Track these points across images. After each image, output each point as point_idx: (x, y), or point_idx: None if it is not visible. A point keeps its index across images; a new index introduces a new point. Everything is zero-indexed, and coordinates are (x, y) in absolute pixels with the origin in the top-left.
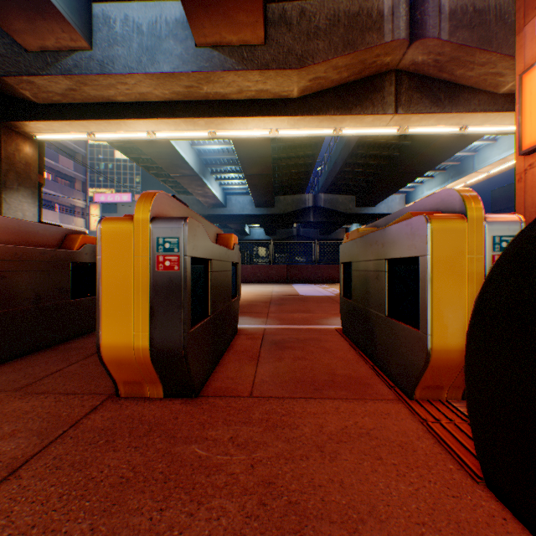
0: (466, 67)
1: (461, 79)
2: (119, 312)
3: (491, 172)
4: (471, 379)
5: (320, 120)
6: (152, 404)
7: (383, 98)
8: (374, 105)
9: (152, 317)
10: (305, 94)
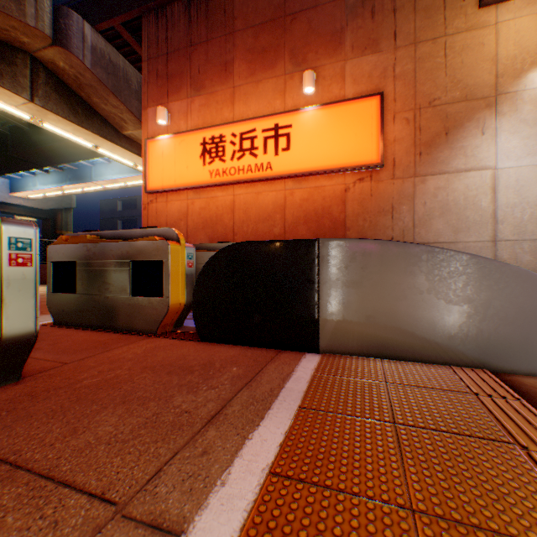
0: (103, 100)
1: (99, 106)
2: None
3: (107, 186)
4: (196, 307)
5: None
6: None
7: (17, 76)
8: (6, 78)
9: (4, 309)
10: None
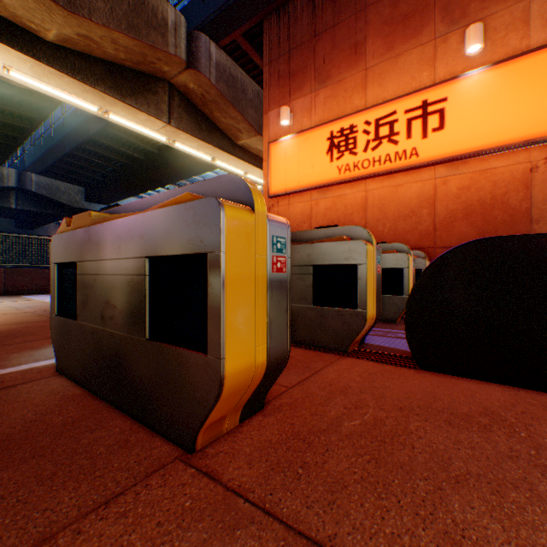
0: (223, 114)
1: (218, 121)
2: (242, 326)
3: None
4: (410, 324)
5: (86, 89)
6: (250, 432)
7: (159, 103)
8: (151, 106)
9: (269, 326)
10: (66, 45)
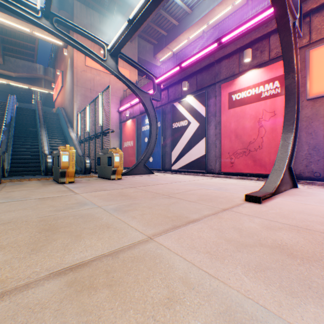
0: None
1: None
2: None
3: None
4: None
5: (24, 84)
6: None
7: (42, 84)
8: (39, 85)
9: None
10: (18, 77)
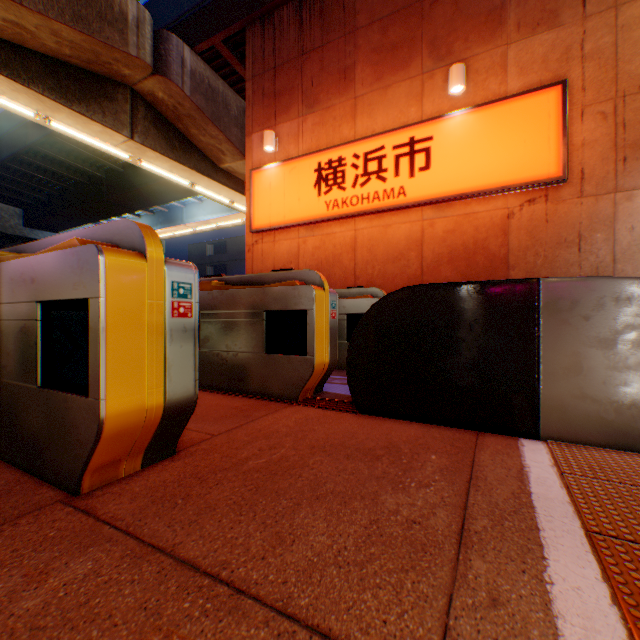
0: (201, 131)
1: (196, 139)
2: (130, 369)
3: (198, 229)
4: (351, 369)
5: (17, 88)
6: (150, 475)
7: (118, 112)
8: (108, 116)
9: (168, 370)
10: None
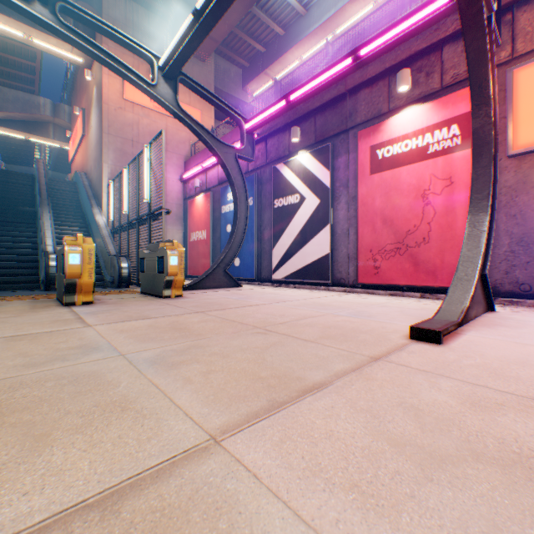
0: None
1: None
2: None
3: None
4: None
5: (16, 132)
6: None
7: (49, 132)
8: (45, 134)
9: None
10: (7, 119)
